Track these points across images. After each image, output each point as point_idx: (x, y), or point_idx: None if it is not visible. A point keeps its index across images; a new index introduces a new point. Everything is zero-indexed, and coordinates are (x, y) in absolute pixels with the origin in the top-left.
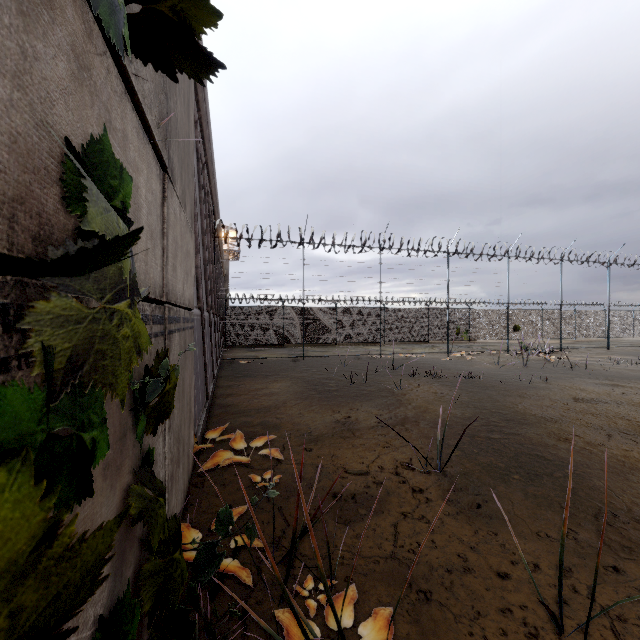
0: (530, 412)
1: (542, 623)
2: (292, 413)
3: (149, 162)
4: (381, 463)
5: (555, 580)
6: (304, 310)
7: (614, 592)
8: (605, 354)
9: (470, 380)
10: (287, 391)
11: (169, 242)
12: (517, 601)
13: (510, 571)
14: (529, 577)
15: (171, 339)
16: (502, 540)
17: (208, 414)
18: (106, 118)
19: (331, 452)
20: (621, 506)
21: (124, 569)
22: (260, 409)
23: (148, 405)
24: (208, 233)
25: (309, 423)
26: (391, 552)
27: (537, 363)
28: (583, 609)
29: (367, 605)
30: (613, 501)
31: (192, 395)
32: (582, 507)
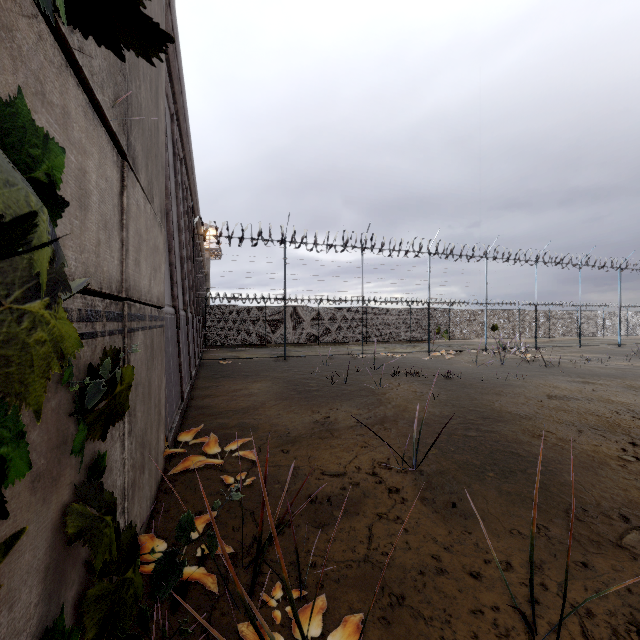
0: (506, 409)
1: (513, 623)
2: (271, 414)
3: (102, 146)
4: (358, 463)
5: (526, 578)
6: (287, 310)
7: (583, 588)
8: (577, 352)
9: (449, 379)
10: (267, 391)
11: (130, 234)
12: (489, 601)
13: (483, 571)
14: (501, 576)
15: (132, 338)
16: (476, 539)
17: (183, 416)
18: (37, 89)
19: (308, 453)
20: (590, 501)
21: (63, 590)
22: (238, 410)
23: (94, 409)
24: (186, 230)
25: (287, 424)
26: (364, 555)
27: (514, 361)
28: (553, 607)
29: (337, 612)
30: (583, 496)
31: (162, 397)
32: (554, 503)
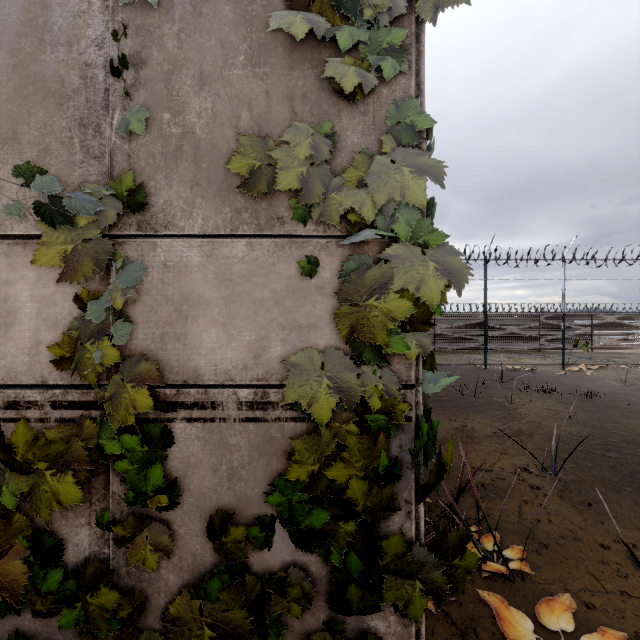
0: None
1: (632, 572)
2: None
3: None
4: (501, 465)
5: None
6: None
7: None
8: None
9: (589, 398)
10: None
11: None
12: (614, 559)
13: (611, 544)
14: (627, 550)
15: None
16: (607, 527)
17: None
18: None
19: (457, 452)
20: None
21: None
22: None
23: None
24: None
25: None
26: (517, 520)
27: None
28: None
29: (504, 543)
30: None
31: None
32: None
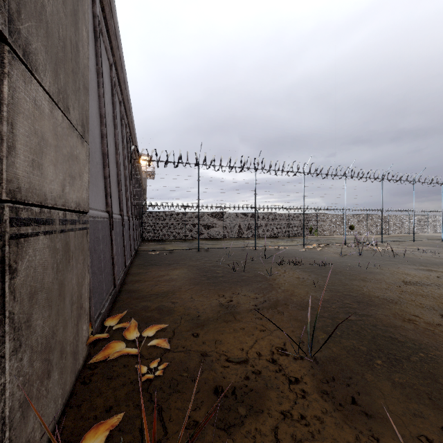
0: (374, 294)
1: None
2: (185, 298)
3: None
4: (259, 349)
5: None
6: (200, 214)
7: None
8: (413, 245)
9: (323, 267)
10: (183, 277)
11: (19, 131)
12: None
13: None
14: None
15: (23, 244)
16: None
17: (114, 300)
18: None
19: (215, 337)
20: None
21: None
22: (159, 294)
23: None
24: (124, 155)
25: (198, 307)
26: None
27: (368, 253)
28: None
29: None
30: None
31: (85, 291)
32: None
